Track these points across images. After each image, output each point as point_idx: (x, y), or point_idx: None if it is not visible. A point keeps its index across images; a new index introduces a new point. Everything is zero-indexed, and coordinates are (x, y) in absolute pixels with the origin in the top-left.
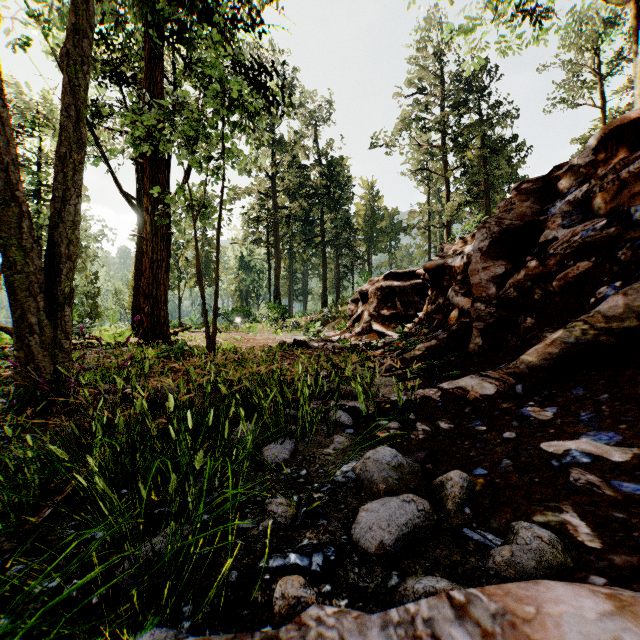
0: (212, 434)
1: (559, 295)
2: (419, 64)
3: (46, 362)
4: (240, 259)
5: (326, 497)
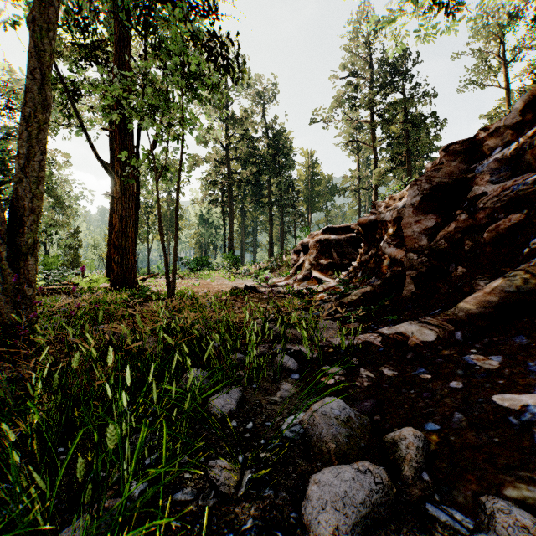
0: (162, 380)
1: (490, 246)
2: (351, 51)
3: (9, 308)
4: (200, 217)
5: (273, 457)
